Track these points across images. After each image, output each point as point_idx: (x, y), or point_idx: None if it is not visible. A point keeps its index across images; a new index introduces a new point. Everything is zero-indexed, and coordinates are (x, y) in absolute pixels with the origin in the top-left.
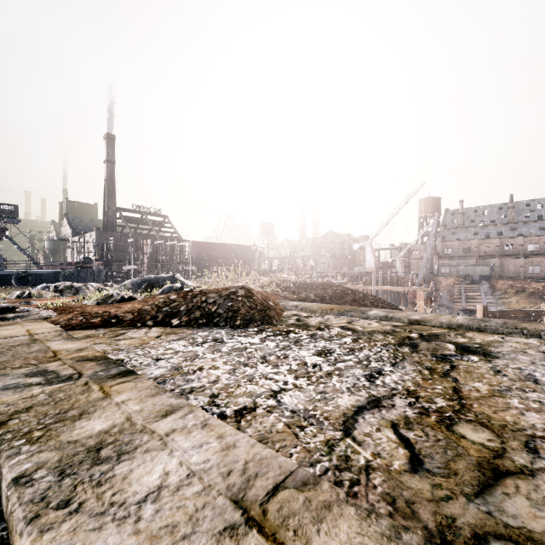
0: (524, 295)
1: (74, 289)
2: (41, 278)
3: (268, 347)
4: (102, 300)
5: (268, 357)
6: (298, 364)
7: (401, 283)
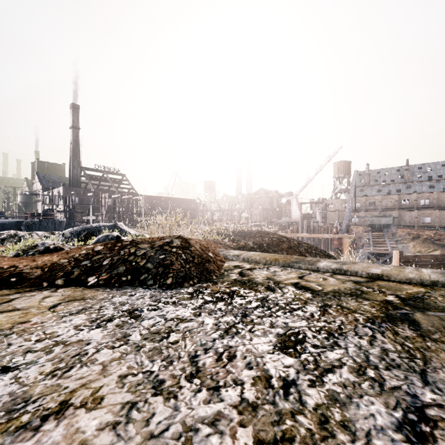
0: (419, 240)
1: (17, 238)
2: (3, 227)
3: (204, 329)
4: (23, 250)
5: (202, 357)
6: (255, 379)
7: (321, 231)
